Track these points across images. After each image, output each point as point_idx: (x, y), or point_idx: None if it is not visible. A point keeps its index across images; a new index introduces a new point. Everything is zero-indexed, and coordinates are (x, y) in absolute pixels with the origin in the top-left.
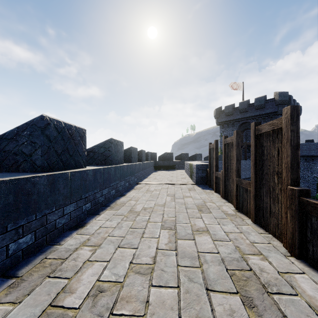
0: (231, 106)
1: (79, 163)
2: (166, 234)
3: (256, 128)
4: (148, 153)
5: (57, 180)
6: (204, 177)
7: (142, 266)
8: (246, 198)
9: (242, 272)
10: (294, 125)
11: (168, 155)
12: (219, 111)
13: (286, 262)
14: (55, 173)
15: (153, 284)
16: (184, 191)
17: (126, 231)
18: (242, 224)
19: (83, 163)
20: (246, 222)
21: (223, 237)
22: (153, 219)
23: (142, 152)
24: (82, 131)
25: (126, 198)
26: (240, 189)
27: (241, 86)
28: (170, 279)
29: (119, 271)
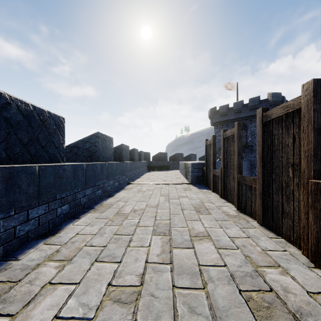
0: (225, 106)
1: (55, 157)
2: (158, 241)
3: (263, 115)
4: (141, 152)
5: (17, 175)
6: (201, 176)
7: (125, 289)
8: (250, 197)
9: (259, 293)
10: (318, 104)
11: (162, 155)
12: (214, 111)
13: (313, 276)
14: (14, 165)
15: (139, 319)
16: (179, 191)
17: (110, 239)
18: (247, 226)
19: (61, 157)
20: (252, 225)
21: (228, 244)
22: (143, 222)
23: (134, 151)
24: (59, 120)
25: (114, 199)
26: (243, 187)
27: (235, 86)
28: (163, 310)
29: (92, 298)
